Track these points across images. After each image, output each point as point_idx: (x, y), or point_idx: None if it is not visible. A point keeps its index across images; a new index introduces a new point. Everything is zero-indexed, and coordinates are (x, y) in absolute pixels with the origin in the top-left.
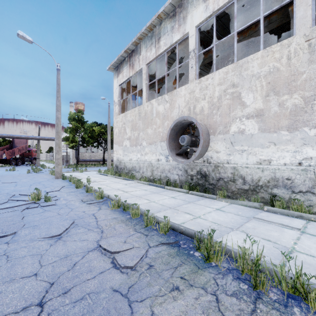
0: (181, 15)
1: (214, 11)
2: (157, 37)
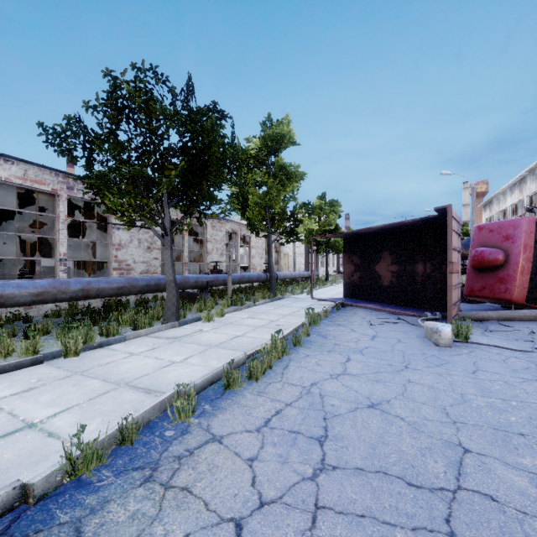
0: (505, 197)
1: (512, 203)
2: (498, 201)
